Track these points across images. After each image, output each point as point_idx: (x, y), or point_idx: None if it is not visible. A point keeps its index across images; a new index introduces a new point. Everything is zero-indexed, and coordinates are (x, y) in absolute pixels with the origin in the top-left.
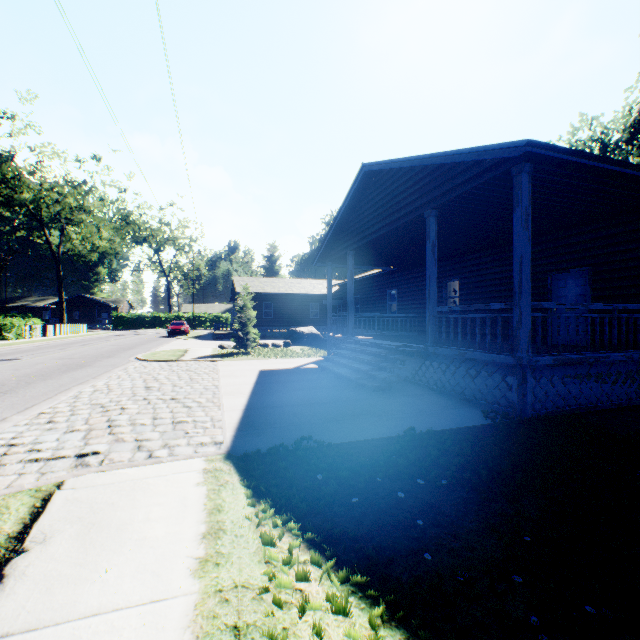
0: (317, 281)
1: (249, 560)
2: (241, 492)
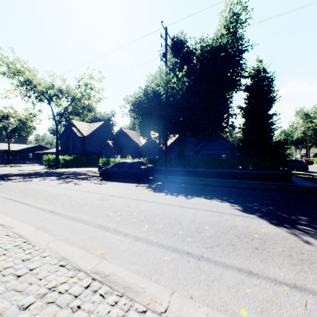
0: None
1: None
2: None
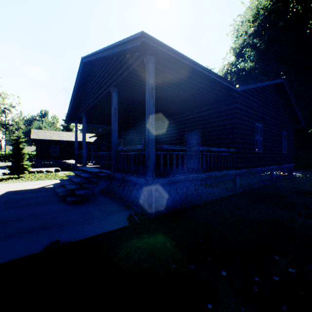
0: (89, 134)
1: None
2: None
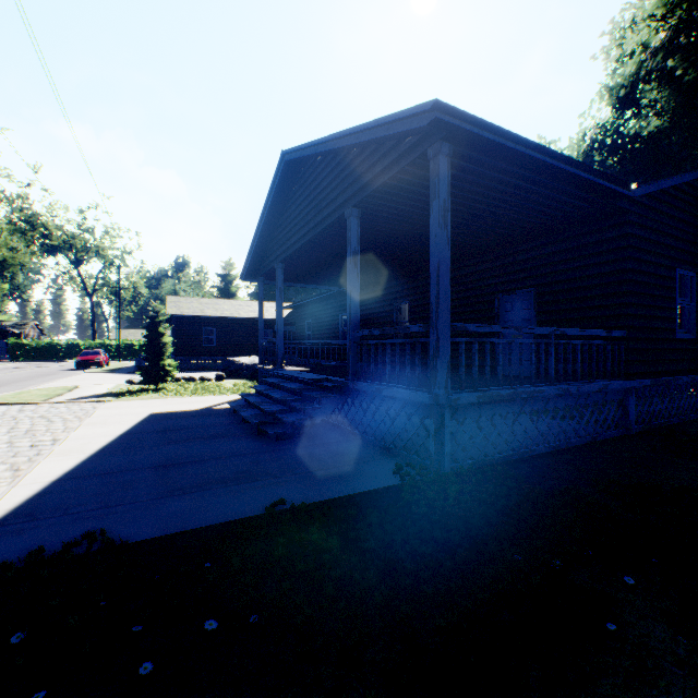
0: (272, 304)
1: None
2: None
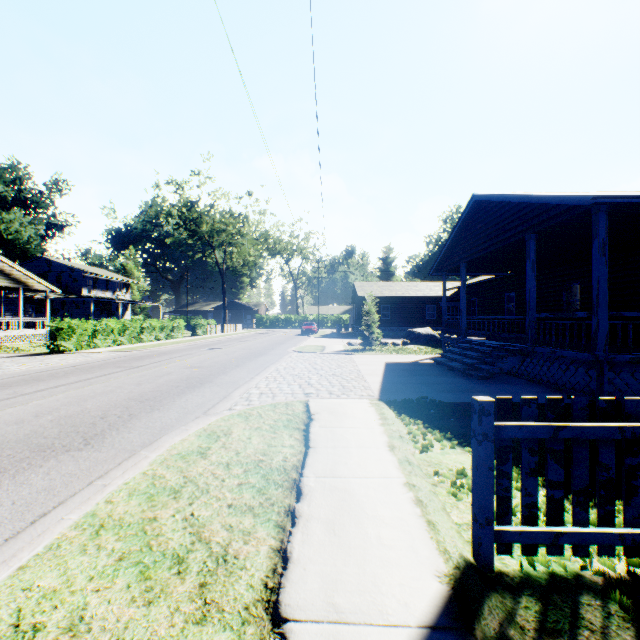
0: (433, 283)
1: (400, 426)
2: (391, 411)
